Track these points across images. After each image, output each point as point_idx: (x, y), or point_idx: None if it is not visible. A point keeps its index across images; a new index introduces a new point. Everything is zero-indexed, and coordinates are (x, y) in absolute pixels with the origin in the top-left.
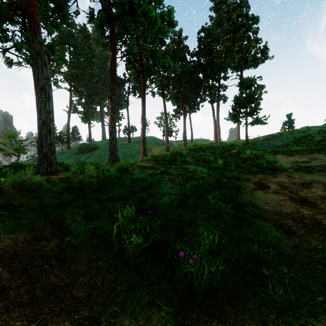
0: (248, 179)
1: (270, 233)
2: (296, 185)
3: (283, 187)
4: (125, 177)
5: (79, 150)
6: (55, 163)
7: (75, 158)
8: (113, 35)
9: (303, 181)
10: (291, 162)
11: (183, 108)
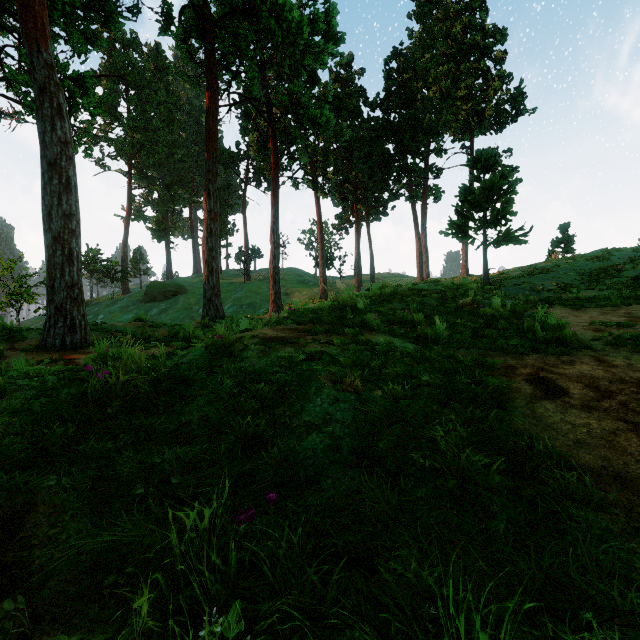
0: (511, 368)
1: (632, 560)
2: (629, 387)
3: (600, 391)
4: (222, 368)
5: (146, 295)
6: (82, 325)
7: (138, 312)
8: (211, 59)
9: (639, 373)
10: (590, 326)
11: (355, 211)
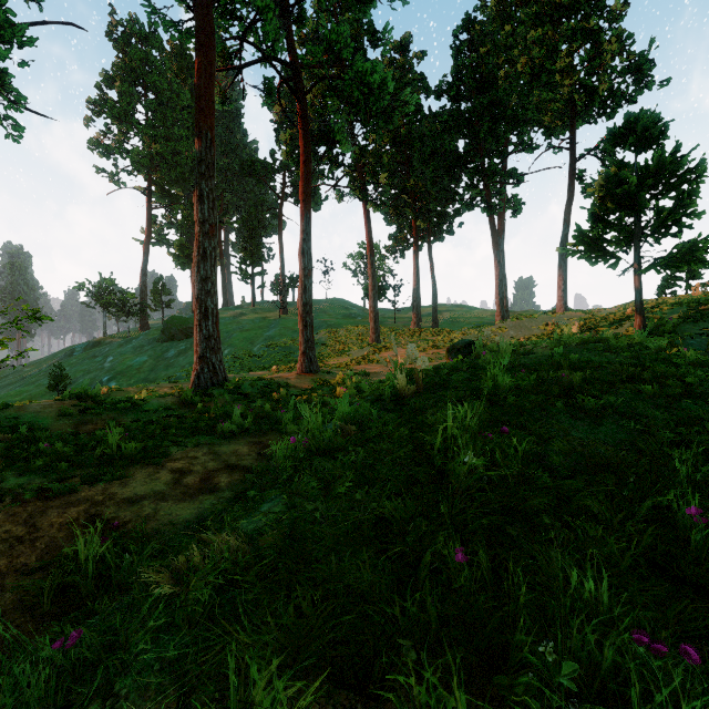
0: None
1: None
2: None
3: None
4: None
5: (163, 333)
6: None
7: (153, 353)
8: None
9: None
10: None
11: (414, 229)
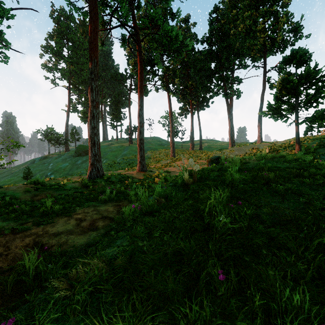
0: None
1: None
2: None
3: None
4: None
5: (75, 153)
6: None
7: (71, 162)
8: None
9: None
10: None
11: (191, 105)
